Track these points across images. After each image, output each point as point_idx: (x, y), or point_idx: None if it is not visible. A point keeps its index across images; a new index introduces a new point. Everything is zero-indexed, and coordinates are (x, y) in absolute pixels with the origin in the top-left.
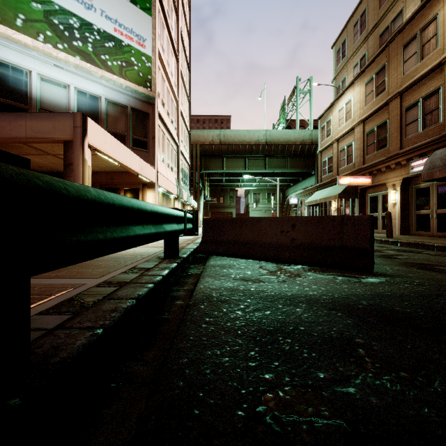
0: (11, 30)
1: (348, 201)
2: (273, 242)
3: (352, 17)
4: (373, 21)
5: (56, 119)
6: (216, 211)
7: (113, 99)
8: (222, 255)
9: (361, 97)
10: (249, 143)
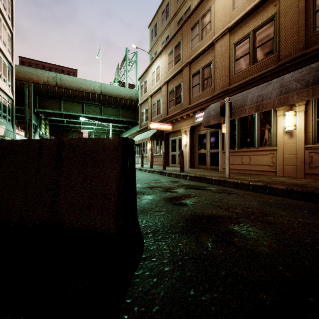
0: None
1: (158, 142)
2: None
3: (161, 7)
4: (173, 12)
5: None
6: None
7: None
8: None
9: (166, 64)
10: (85, 91)
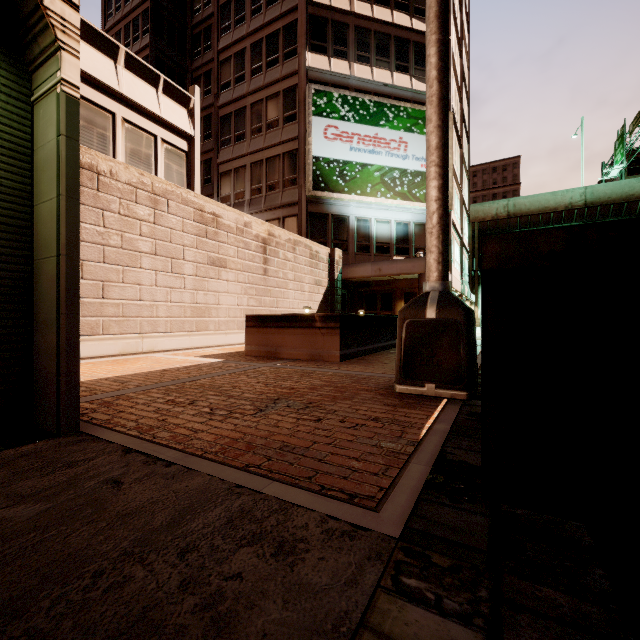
0: (365, 197)
1: None
2: None
3: None
4: None
5: (414, 261)
6: None
7: (418, 221)
8: None
9: None
10: (554, 210)
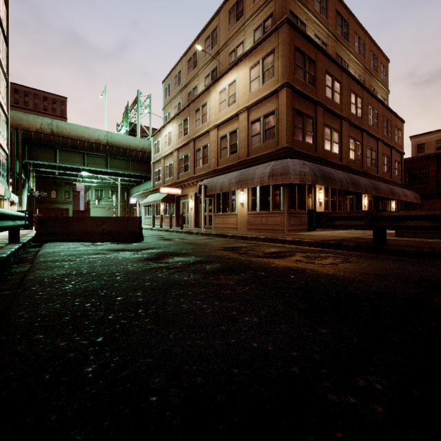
0: None
1: (170, 204)
2: (92, 231)
3: (174, 69)
4: (184, 82)
5: None
6: (46, 207)
7: None
8: (55, 241)
9: (177, 132)
10: (88, 140)
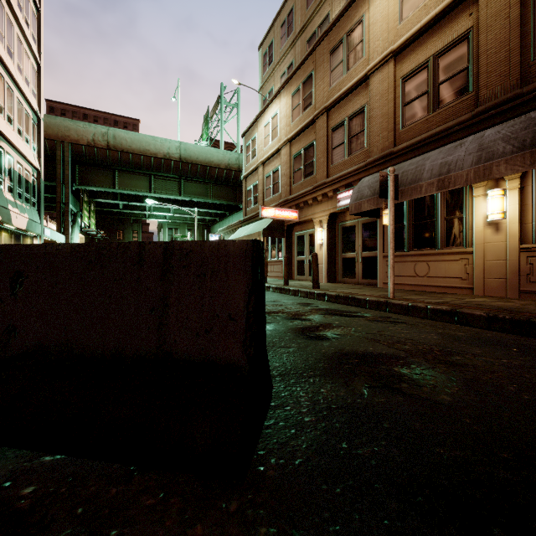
0: None
1: (275, 240)
2: None
3: (279, 15)
4: (300, 24)
5: None
6: None
7: None
8: None
9: (288, 111)
10: (155, 155)
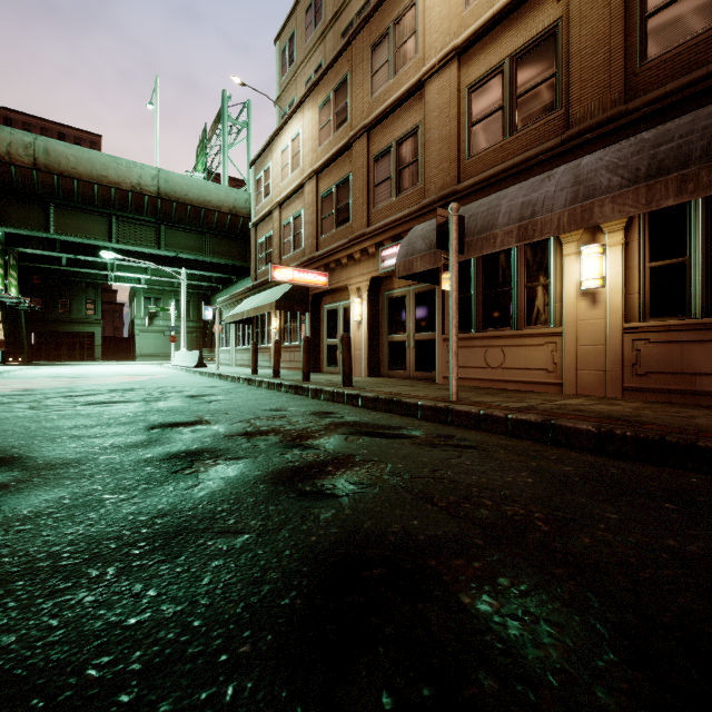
0: None
1: (296, 316)
2: None
3: None
4: (332, 9)
5: None
6: (48, 329)
7: None
8: None
9: (314, 131)
10: (117, 186)
